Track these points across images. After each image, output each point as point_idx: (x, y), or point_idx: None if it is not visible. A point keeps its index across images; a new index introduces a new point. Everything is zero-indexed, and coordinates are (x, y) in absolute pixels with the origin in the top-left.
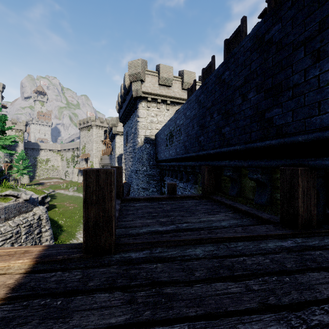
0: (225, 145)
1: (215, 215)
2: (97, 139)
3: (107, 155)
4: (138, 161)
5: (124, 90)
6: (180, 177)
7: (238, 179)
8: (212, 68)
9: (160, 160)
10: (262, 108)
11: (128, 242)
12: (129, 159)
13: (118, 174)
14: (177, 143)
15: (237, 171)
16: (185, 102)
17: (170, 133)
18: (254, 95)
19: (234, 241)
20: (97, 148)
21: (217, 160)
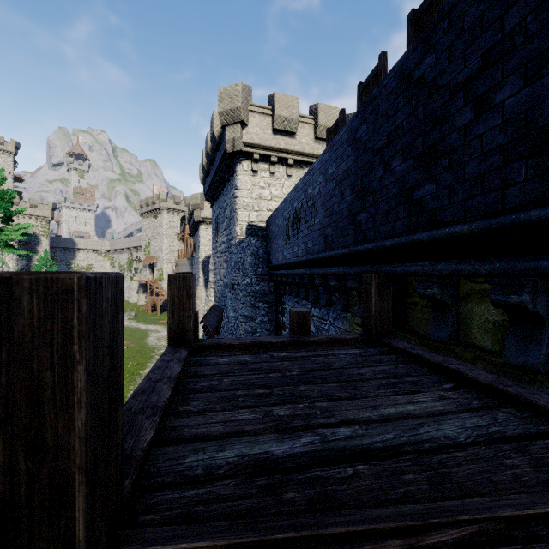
0: (425, 226)
1: (414, 396)
2: (170, 231)
3: (186, 258)
4: (235, 267)
5: (212, 142)
6: (313, 297)
7: (453, 304)
8: (380, 77)
9: (276, 266)
10: (548, 118)
11: (156, 548)
12: (221, 264)
13: (184, 292)
14: (307, 232)
15: (450, 286)
16: (326, 148)
17: (294, 215)
18: (517, 91)
19: (543, 541)
20: (170, 246)
21: (399, 261)
